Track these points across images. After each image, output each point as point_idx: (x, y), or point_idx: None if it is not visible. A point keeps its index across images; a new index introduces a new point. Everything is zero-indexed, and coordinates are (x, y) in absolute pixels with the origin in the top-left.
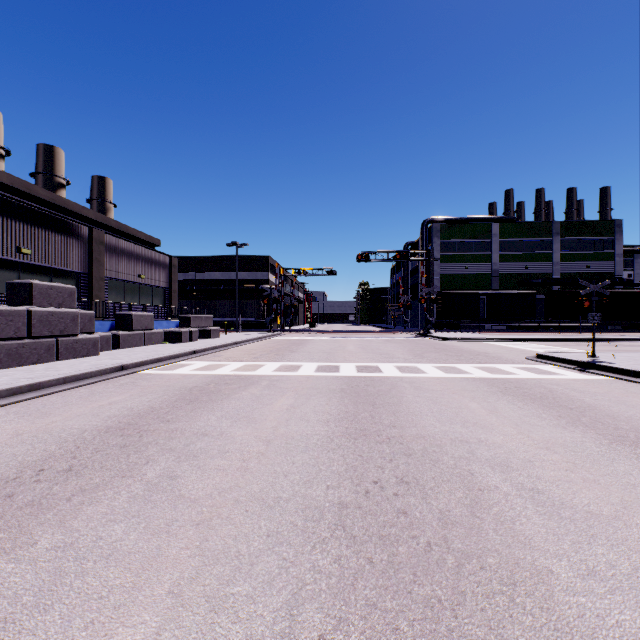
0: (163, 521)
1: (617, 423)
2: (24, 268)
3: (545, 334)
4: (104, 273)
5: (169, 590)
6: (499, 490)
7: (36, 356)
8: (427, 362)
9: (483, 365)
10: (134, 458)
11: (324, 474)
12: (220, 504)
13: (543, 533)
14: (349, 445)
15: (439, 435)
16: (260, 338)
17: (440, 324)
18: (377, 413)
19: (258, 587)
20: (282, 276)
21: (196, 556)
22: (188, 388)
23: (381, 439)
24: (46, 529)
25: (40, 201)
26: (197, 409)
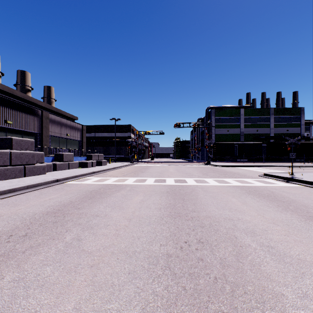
0: (73, 265)
1: (308, 209)
2: (8, 130)
3: (266, 163)
4: (49, 133)
5: (74, 307)
6: (251, 246)
7: (14, 175)
8: (209, 177)
9: (237, 179)
10: (60, 229)
11: (159, 237)
12: (104, 255)
13: (276, 271)
14: (171, 221)
15: (217, 216)
16: (126, 165)
17: (215, 158)
18: (185, 204)
19: (123, 304)
20: (137, 135)
21: (90, 285)
22: (90, 191)
23: (188, 218)
24: (10, 269)
25: (17, 97)
26: (94, 202)
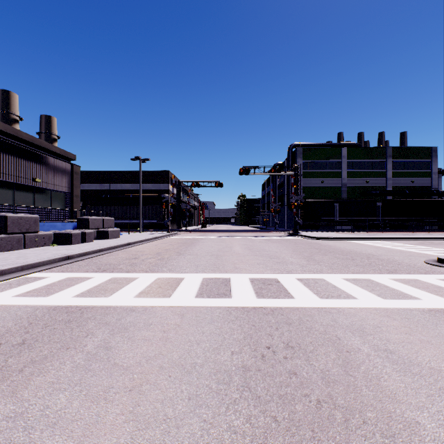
0: None
1: None
2: None
3: (387, 233)
4: None
5: None
6: None
7: None
8: (330, 271)
9: (401, 276)
10: None
11: None
12: None
13: None
14: None
15: None
16: (156, 238)
17: (304, 225)
18: None
19: None
20: (179, 187)
21: None
22: None
23: None
24: None
25: None
26: None
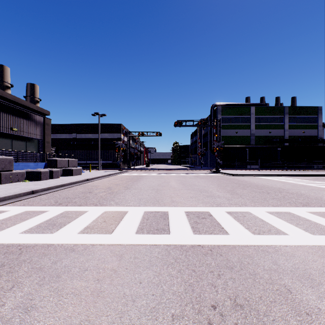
0: None
1: None
2: None
3: (286, 171)
4: None
5: None
6: None
7: None
8: (253, 204)
9: (316, 209)
10: None
11: None
12: None
13: None
14: None
15: None
16: (110, 174)
17: (223, 165)
18: None
19: None
20: (129, 136)
21: None
22: None
23: None
24: None
25: None
26: None
